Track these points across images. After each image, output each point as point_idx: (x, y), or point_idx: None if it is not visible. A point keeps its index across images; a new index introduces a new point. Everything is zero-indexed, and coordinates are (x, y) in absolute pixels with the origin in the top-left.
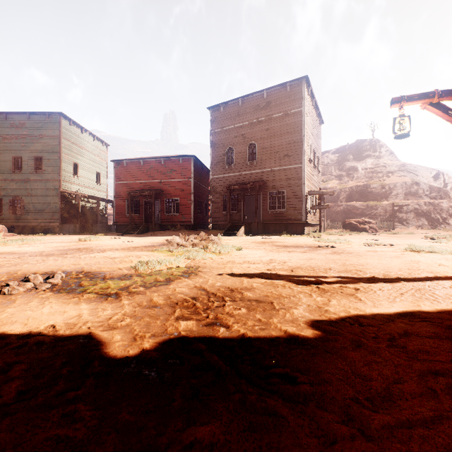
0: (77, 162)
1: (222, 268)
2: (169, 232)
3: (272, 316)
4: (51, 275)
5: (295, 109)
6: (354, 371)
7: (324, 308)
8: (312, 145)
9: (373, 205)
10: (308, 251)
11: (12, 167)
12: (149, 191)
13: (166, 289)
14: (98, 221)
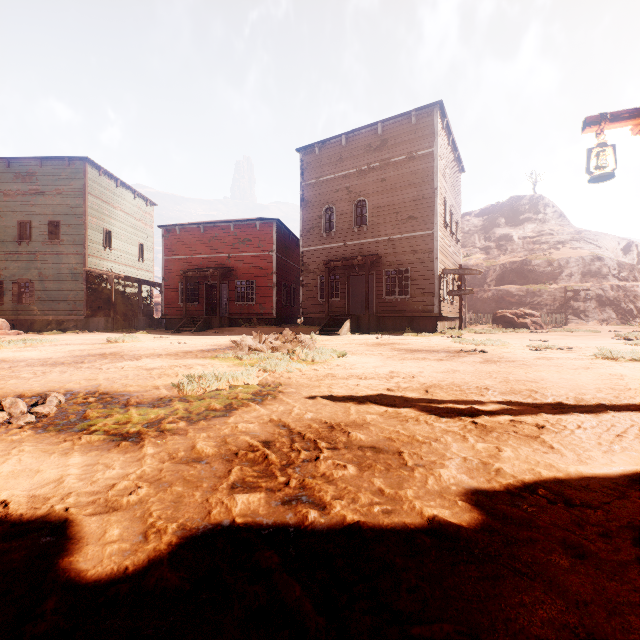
0: (110, 228)
1: (316, 386)
2: (240, 329)
3: (402, 481)
4: (41, 399)
5: (424, 149)
6: (593, 634)
7: (493, 466)
8: (448, 202)
9: (535, 290)
10: (446, 357)
11: (17, 235)
12: (212, 269)
13: (222, 426)
14: (140, 313)
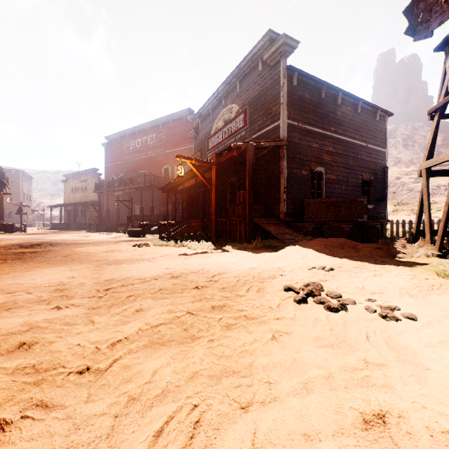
0: None
1: None
2: None
3: None
4: None
5: (17, 180)
6: None
7: None
8: (26, 192)
9: None
10: None
11: None
12: None
13: None
14: None
